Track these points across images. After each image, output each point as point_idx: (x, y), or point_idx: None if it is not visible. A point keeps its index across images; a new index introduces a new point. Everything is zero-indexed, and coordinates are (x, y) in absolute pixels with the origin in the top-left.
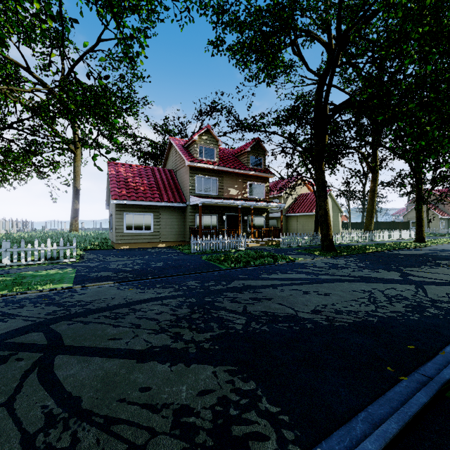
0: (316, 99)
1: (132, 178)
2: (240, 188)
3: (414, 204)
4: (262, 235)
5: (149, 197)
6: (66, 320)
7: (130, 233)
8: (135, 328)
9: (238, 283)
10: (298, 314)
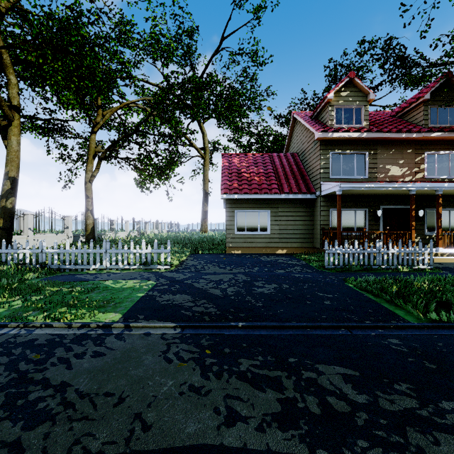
0: None
1: (246, 168)
2: (410, 164)
3: None
4: None
5: (264, 189)
6: None
7: (242, 234)
8: None
9: None
10: None
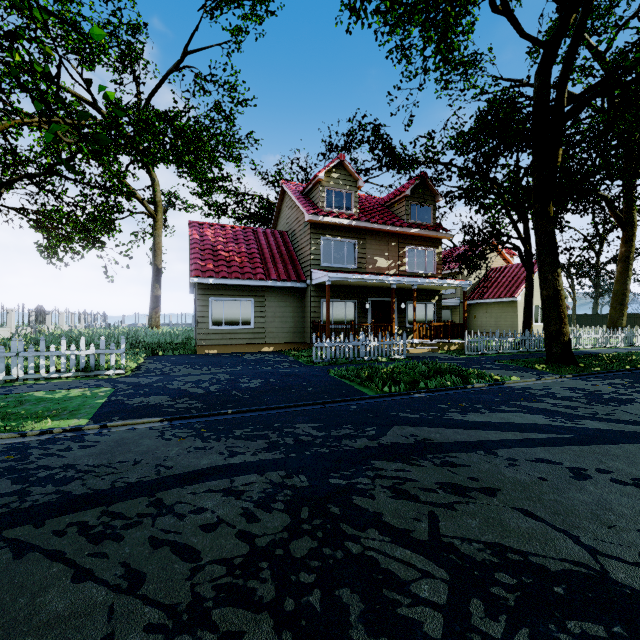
0: (537, 86)
1: (224, 244)
2: (394, 257)
3: None
4: (432, 333)
5: (248, 273)
6: None
7: (219, 329)
8: (122, 594)
9: (402, 432)
10: (608, 570)
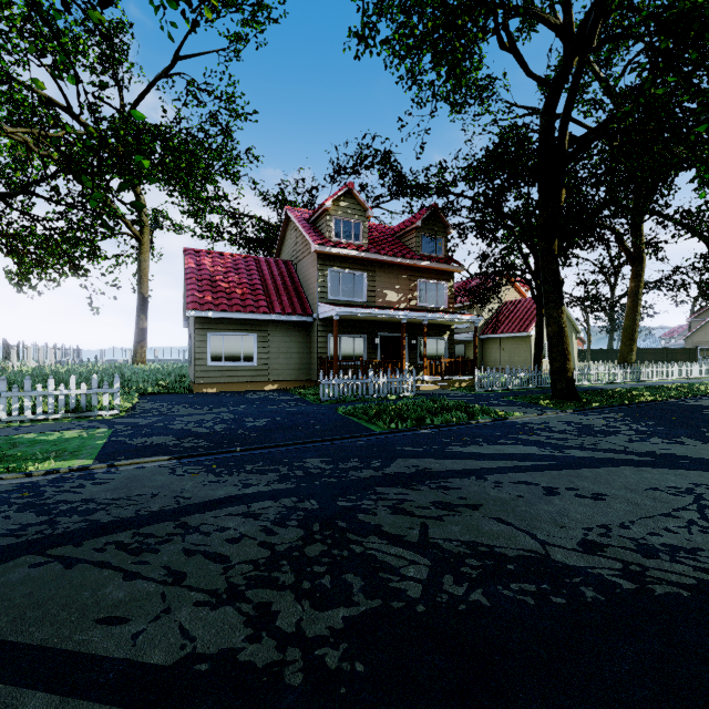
0: (542, 126)
1: (223, 274)
2: (405, 291)
3: (704, 318)
4: (443, 370)
5: (250, 306)
6: (34, 552)
7: (218, 366)
8: (170, 585)
9: (405, 463)
10: (551, 554)
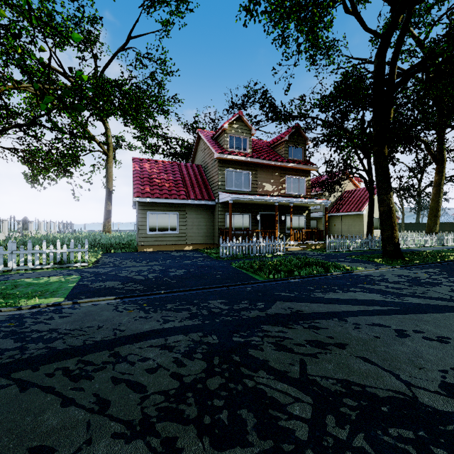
0: (376, 65)
1: (157, 174)
2: (277, 183)
3: None
4: (303, 237)
5: (174, 195)
6: (2, 375)
7: (154, 234)
8: (95, 414)
9: (282, 306)
10: (418, 396)
